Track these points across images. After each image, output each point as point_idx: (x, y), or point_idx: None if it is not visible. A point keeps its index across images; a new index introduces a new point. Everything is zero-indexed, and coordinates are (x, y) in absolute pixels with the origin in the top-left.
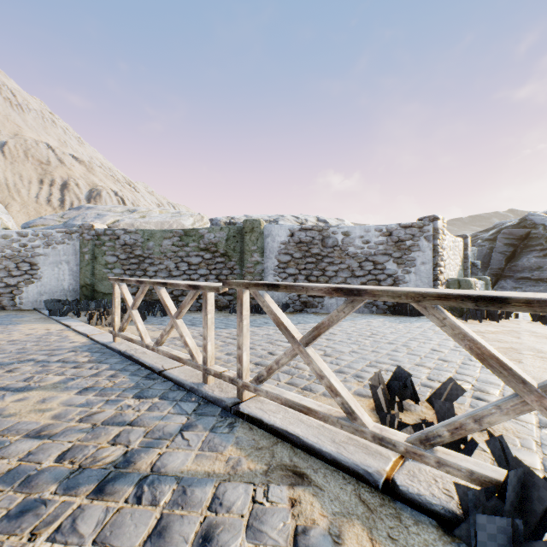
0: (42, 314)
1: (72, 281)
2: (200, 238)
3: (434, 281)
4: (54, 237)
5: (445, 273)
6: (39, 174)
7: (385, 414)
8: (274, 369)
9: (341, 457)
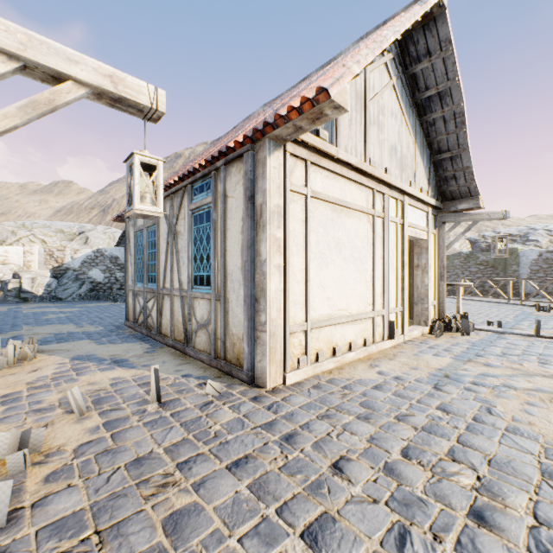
0: None
1: None
2: (476, 258)
3: None
4: None
5: None
6: None
7: None
8: (531, 296)
9: None
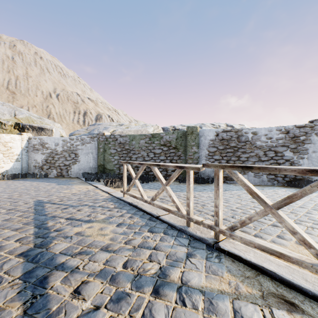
0: (81, 180)
1: (94, 163)
2: (161, 138)
3: None
4: (85, 140)
5: None
6: (73, 109)
7: None
8: (247, 223)
9: None
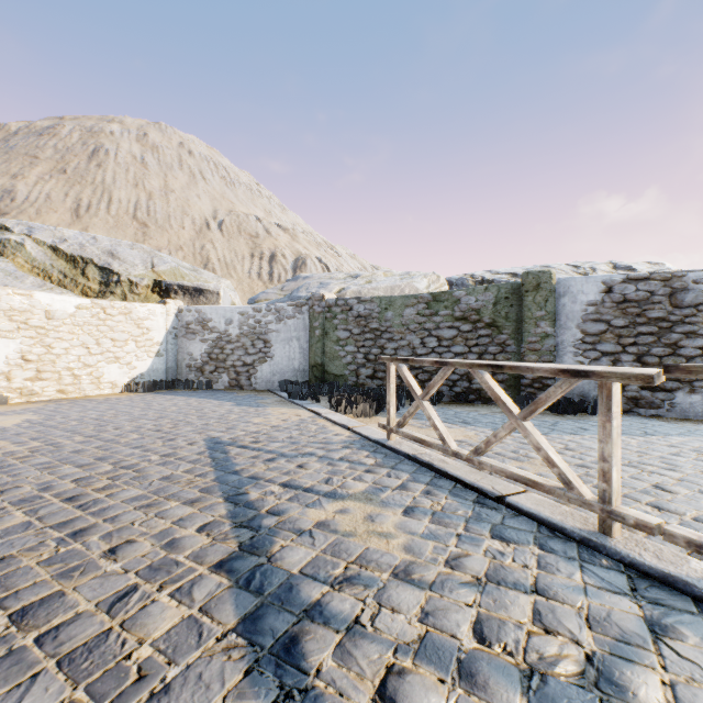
0: (279, 397)
1: (302, 360)
2: (454, 303)
3: None
4: (285, 311)
5: None
6: (250, 249)
7: None
8: None
9: None
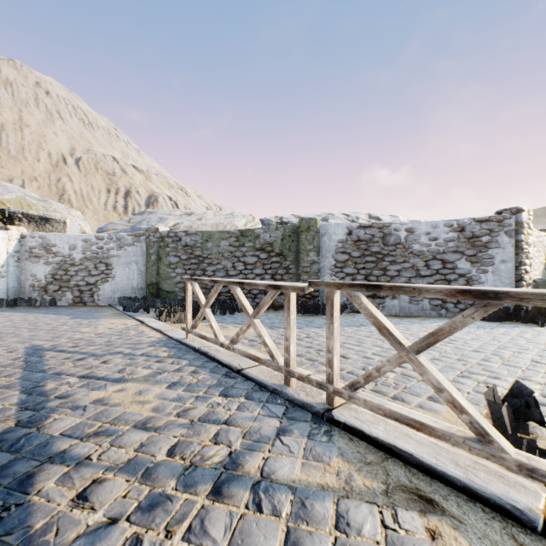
0: (117, 310)
1: (140, 280)
2: (256, 238)
3: (517, 282)
4: (125, 240)
5: (531, 272)
6: (107, 184)
7: (519, 438)
8: (374, 377)
9: (474, 485)
